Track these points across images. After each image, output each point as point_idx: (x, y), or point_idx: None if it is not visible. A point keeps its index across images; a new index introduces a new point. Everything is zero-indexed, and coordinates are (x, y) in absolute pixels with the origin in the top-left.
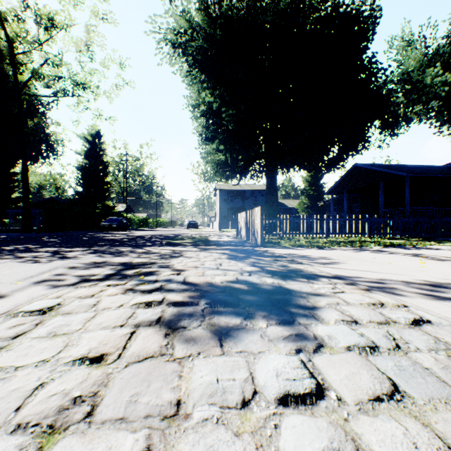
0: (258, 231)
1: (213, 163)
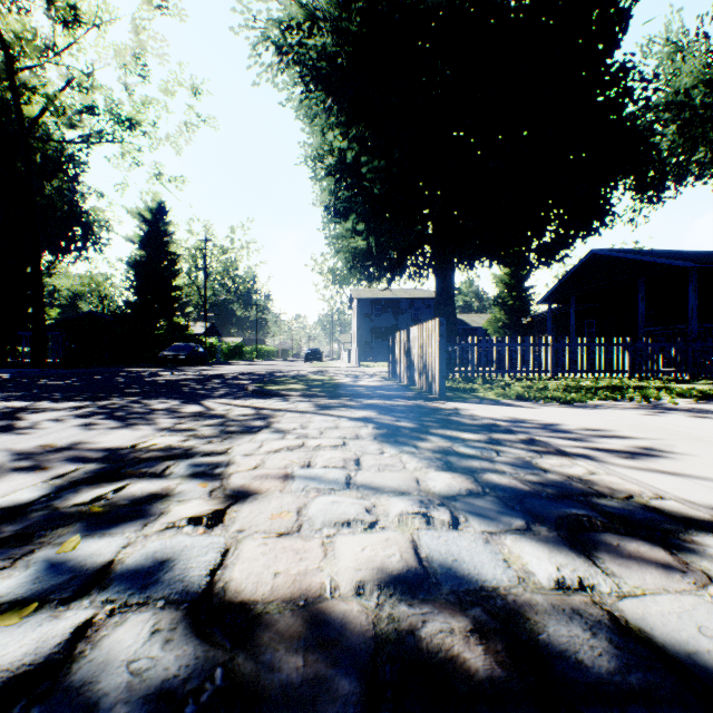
0: (436, 368)
1: (348, 254)
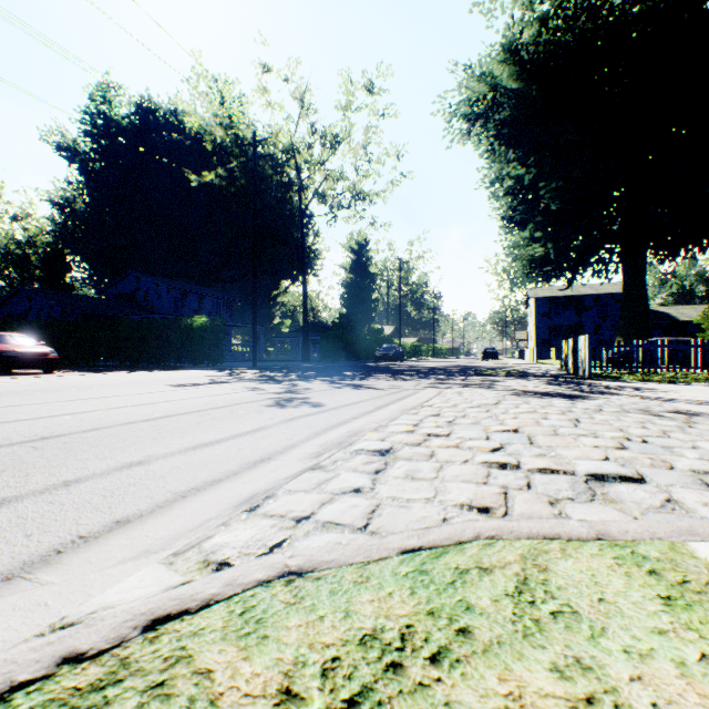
0: (585, 362)
1: (524, 261)
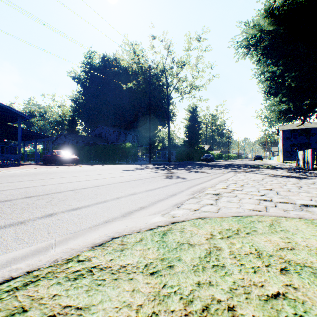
0: (309, 162)
1: (276, 112)
